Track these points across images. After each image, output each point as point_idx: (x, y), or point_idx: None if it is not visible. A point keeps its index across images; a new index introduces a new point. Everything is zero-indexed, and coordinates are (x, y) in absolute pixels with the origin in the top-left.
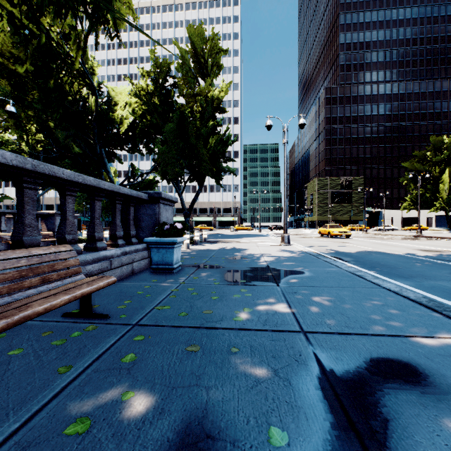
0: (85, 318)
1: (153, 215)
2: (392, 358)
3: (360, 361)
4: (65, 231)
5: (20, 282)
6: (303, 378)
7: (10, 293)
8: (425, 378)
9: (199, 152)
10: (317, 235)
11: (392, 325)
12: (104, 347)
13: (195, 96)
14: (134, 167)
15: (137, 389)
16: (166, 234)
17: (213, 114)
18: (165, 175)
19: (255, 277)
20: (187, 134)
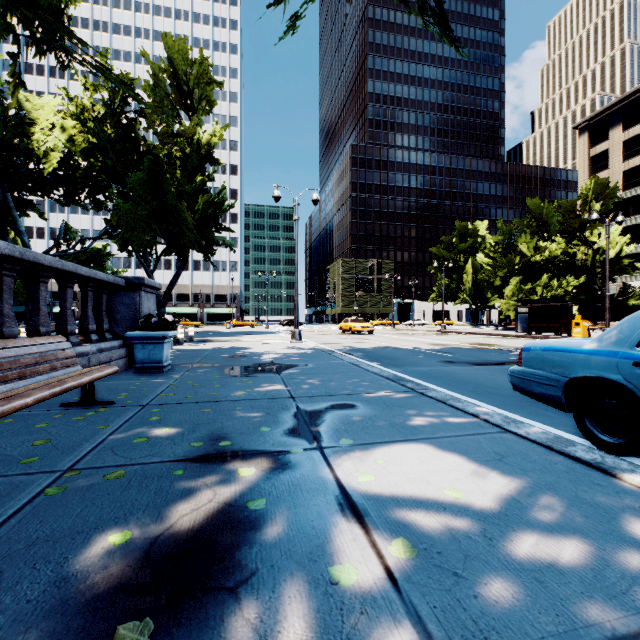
0: (89, 406)
1: (132, 306)
2: (345, 402)
3: (324, 405)
4: (39, 323)
5: (37, 367)
6: (285, 414)
7: (6, 383)
8: (357, 407)
9: (181, 217)
10: (338, 332)
11: (357, 390)
12: (127, 416)
13: (175, 136)
14: (68, 227)
15: (171, 427)
16: (155, 327)
17: (202, 164)
18: (126, 244)
19: (258, 371)
20: (164, 190)
